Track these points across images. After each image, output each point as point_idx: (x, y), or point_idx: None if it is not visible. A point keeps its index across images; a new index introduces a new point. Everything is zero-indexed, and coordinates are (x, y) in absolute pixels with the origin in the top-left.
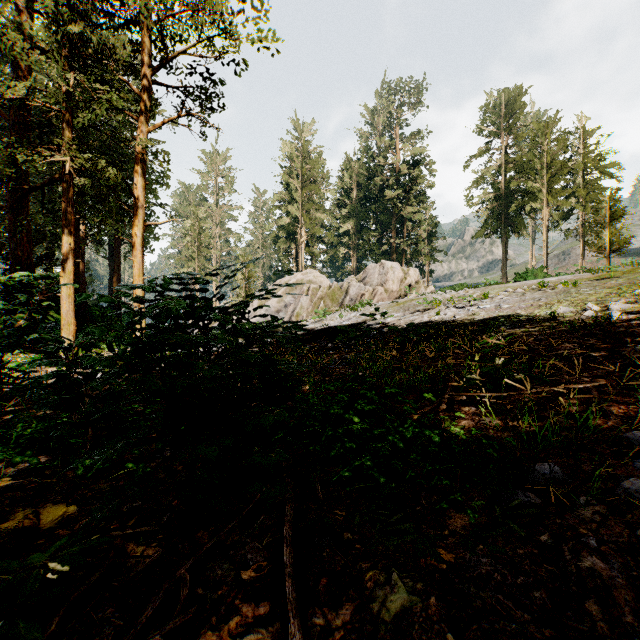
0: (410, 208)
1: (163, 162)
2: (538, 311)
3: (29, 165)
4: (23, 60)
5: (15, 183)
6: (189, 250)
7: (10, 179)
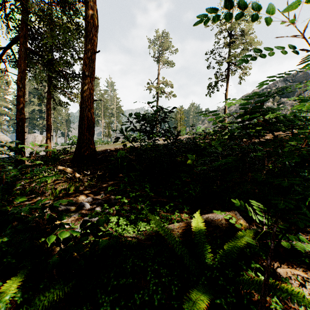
0: None
1: None
2: None
3: None
4: None
5: None
6: None
7: None
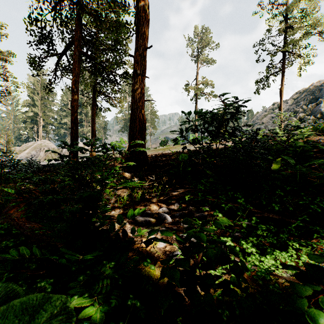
0: None
1: None
2: None
3: None
4: None
5: None
6: None
7: None
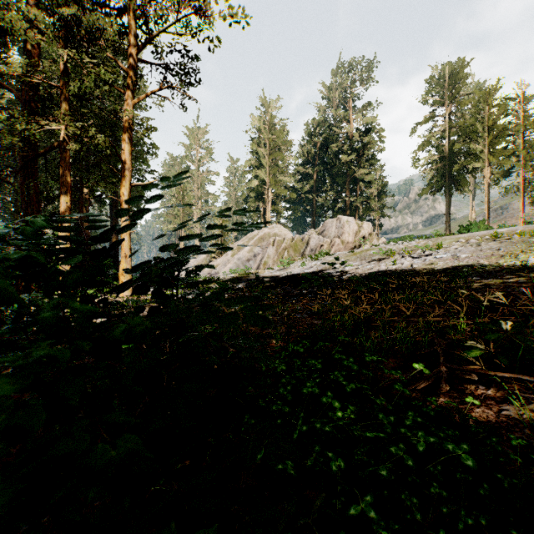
0: (363, 170)
1: (146, 130)
2: (503, 261)
3: (28, 132)
4: (32, 48)
5: (20, 150)
6: (175, 209)
7: (21, 149)
